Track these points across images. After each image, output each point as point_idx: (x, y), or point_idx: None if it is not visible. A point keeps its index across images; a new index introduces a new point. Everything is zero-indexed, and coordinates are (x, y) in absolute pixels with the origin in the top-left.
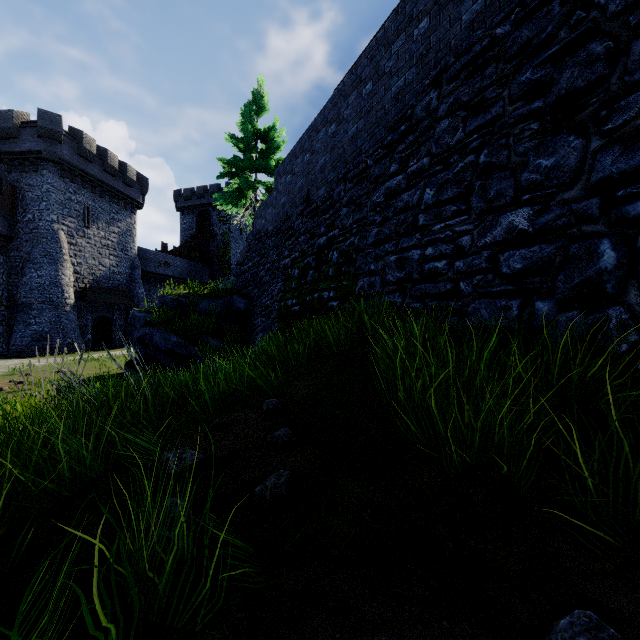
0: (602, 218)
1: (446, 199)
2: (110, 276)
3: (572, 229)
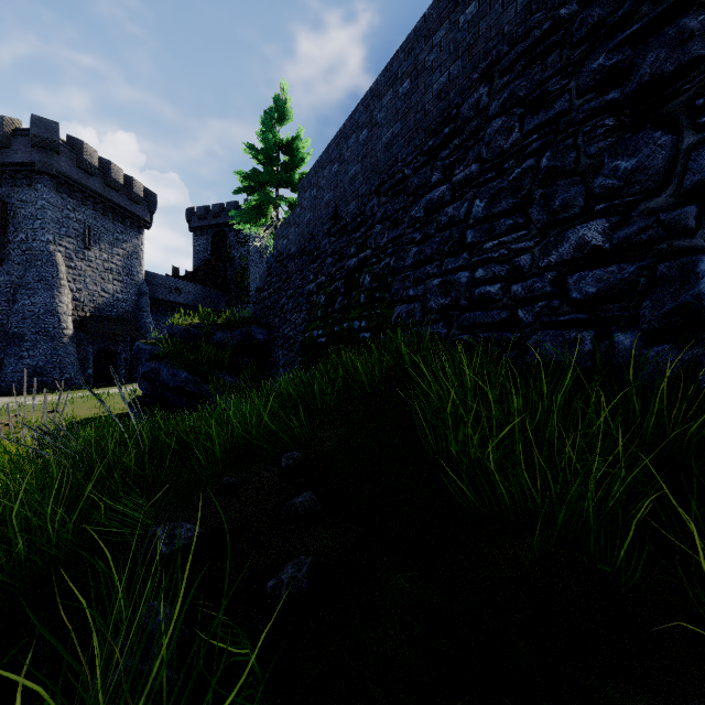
0: (699, 230)
1: (500, 211)
2: (114, 304)
3: (660, 244)
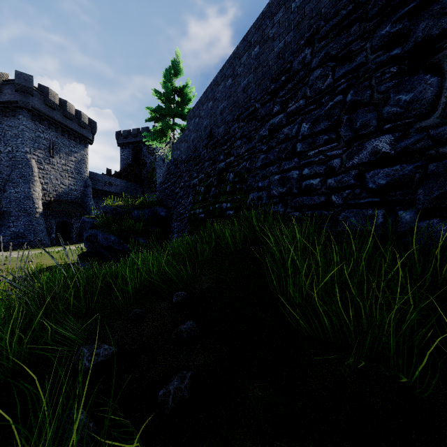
0: None
1: (319, 130)
2: (69, 192)
3: (430, 151)
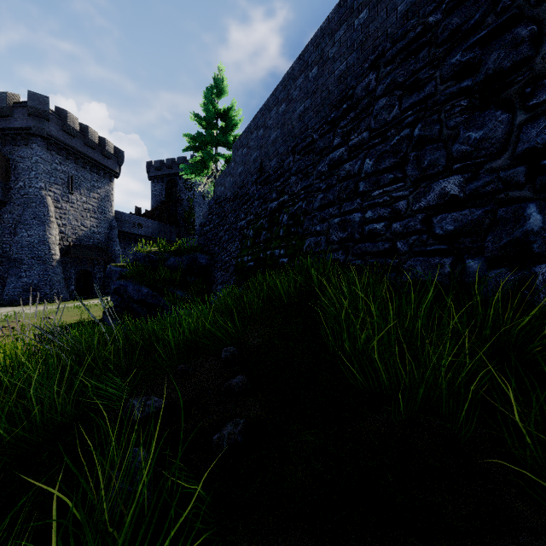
0: (528, 184)
1: (384, 168)
2: (91, 235)
3: (500, 194)
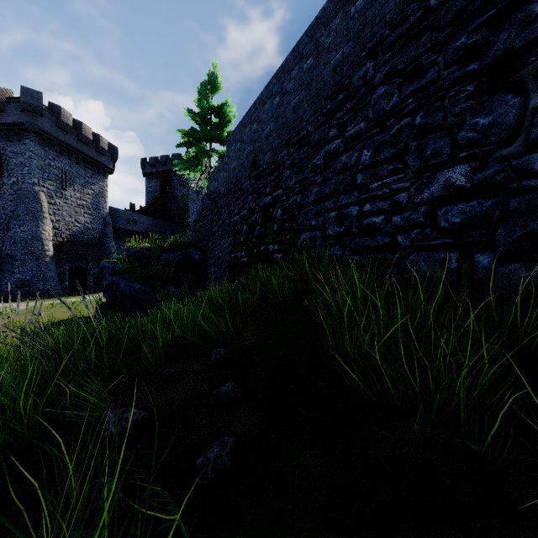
0: None
1: (383, 159)
2: (85, 231)
3: (512, 184)
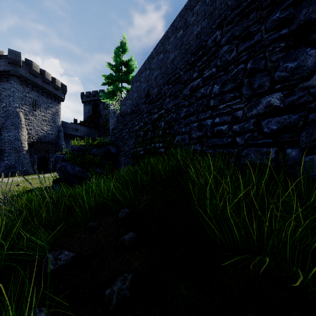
0: None
1: (226, 90)
2: (47, 135)
3: (310, 104)
